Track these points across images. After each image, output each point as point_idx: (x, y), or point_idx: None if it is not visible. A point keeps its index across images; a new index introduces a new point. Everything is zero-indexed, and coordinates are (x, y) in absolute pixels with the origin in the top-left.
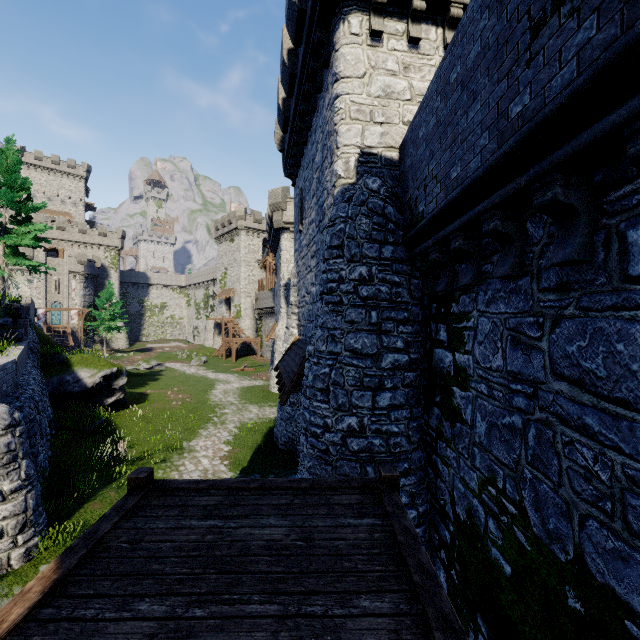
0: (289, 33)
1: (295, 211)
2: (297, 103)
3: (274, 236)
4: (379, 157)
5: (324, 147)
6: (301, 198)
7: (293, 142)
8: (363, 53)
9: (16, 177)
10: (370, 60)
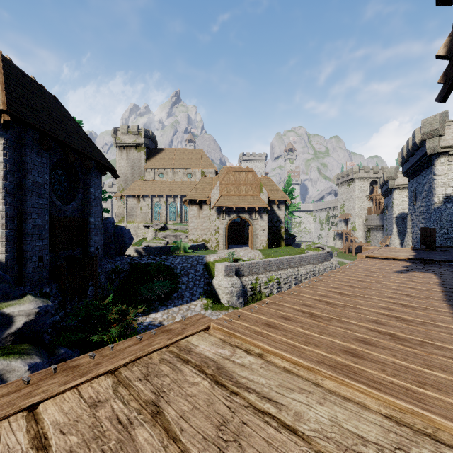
0: (413, 147)
1: (409, 192)
2: (415, 163)
3: (387, 190)
4: (451, 196)
5: (429, 188)
6: (415, 192)
7: (411, 170)
8: (445, 167)
9: (292, 189)
10: (448, 169)
